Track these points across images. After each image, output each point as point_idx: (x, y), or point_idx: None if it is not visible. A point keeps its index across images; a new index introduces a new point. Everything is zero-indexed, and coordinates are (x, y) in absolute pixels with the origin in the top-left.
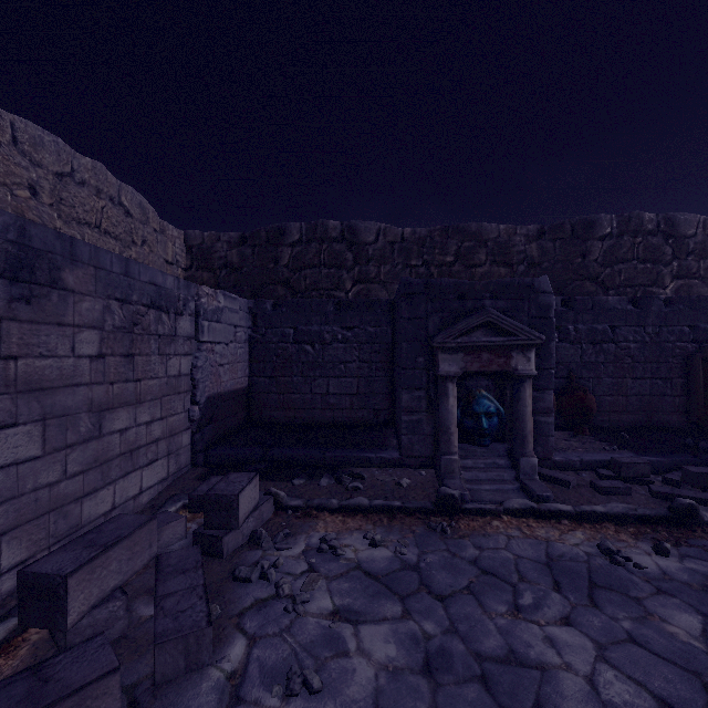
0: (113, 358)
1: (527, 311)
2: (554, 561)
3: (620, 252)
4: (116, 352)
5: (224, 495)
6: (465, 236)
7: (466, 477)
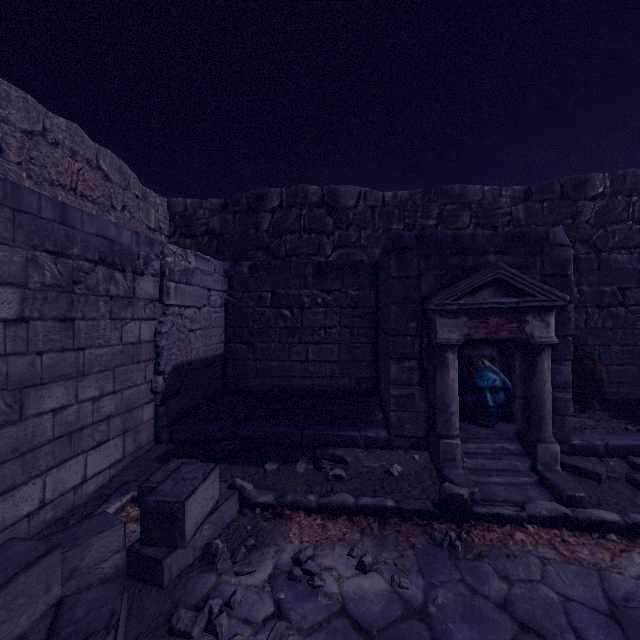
0: (42, 323)
1: (539, 268)
2: (620, 609)
3: (613, 212)
4: (47, 315)
5: (166, 501)
6: (448, 198)
7: (470, 465)
